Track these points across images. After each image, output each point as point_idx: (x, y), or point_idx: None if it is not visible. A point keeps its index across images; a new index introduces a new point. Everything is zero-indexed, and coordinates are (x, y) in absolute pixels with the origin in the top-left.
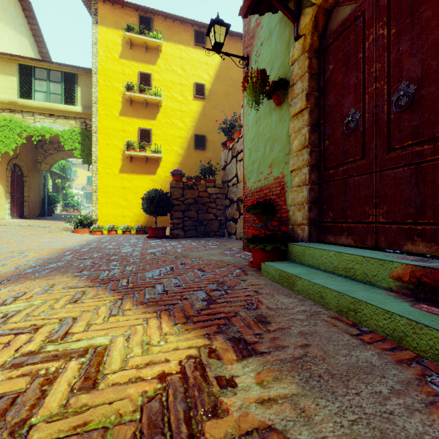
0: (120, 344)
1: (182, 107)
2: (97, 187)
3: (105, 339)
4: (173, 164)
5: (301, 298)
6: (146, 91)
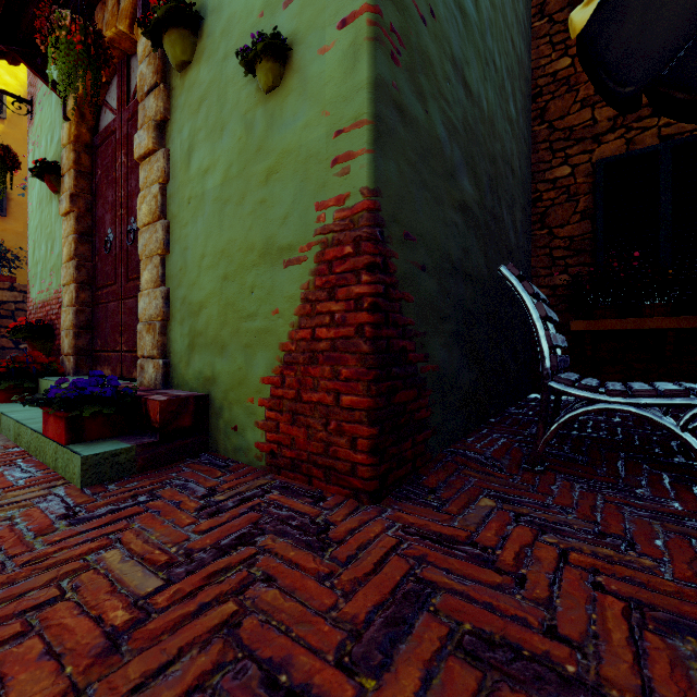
0: None
1: None
2: None
3: None
4: None
5: None
6: None
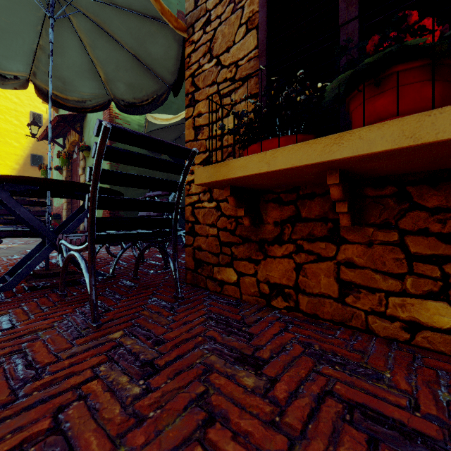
0: None
1: (17, 129)
2: None
3: None
4: None
5: None
6: None
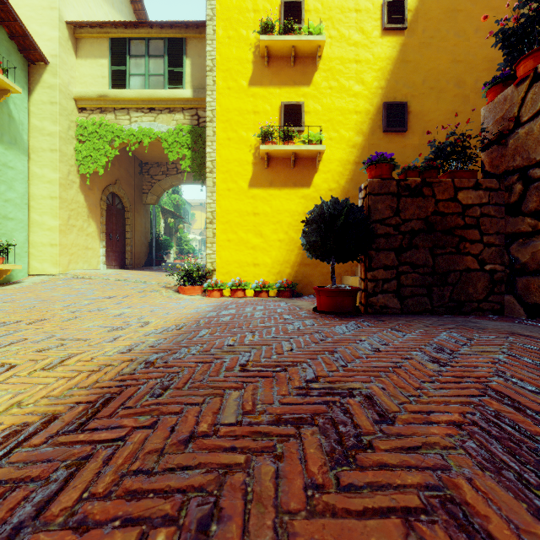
0: None
1: (359, 53)
2: (214, 214)
3: None
4: (342, 164)
5: None
6: (294, 33)
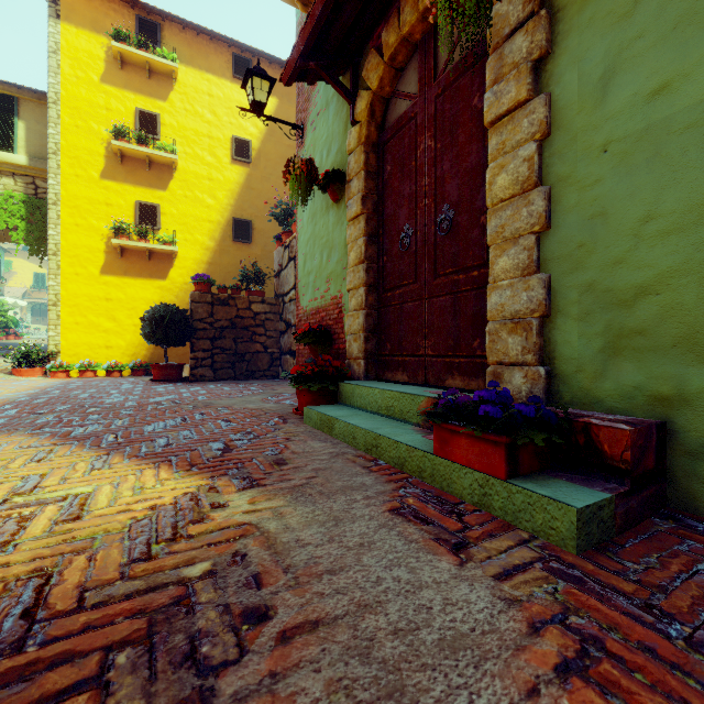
0: (107, 490)
1: (212, 173)
2: (59, 297)
3: (89, 488)
4: (197, 263)
5: (337, 442)
6: (150, 142)
